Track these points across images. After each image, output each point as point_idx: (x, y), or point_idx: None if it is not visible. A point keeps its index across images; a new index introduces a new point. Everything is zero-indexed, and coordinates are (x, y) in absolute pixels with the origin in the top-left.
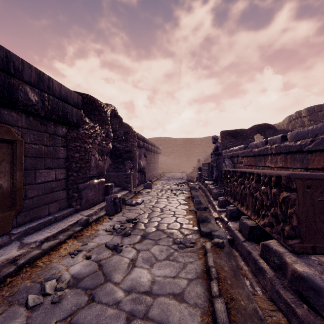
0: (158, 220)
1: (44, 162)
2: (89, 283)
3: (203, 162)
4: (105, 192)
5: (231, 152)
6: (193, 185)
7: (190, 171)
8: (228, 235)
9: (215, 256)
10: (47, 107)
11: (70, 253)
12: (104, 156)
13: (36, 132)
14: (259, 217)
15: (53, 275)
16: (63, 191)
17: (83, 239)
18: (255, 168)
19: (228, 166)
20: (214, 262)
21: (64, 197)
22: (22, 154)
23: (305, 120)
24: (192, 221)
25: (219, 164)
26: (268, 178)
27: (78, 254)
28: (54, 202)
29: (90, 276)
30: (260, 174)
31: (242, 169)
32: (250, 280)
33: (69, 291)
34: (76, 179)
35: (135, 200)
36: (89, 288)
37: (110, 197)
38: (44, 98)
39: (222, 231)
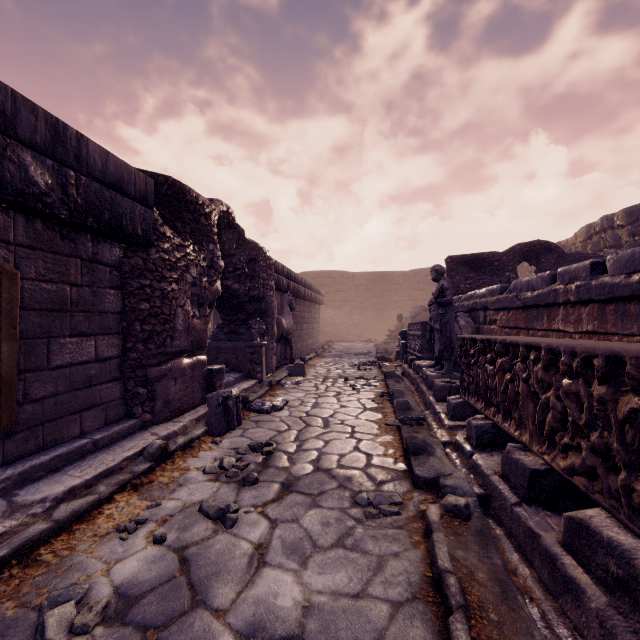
0: (319, 447)
1: (70, 322)
2: (154, 610)
3: (409, 320)
4: (207, 383)
5: (470, 300)
6: (390, 367)
7: (382, 338)
8: (475, 484)
9: (453, 542)
10: (74, 199)
11: (118, 529)
12: (204, 309)
13: (52, 256)
14: (554, 450)
15: (71, 588)
16: (113, 383)
17: (153, 491)
18: (527, 334)
19: (465, 330)
20: (452, 559)
21: (117, 396)
22: (14, 303)
23: (622, 234)
24: (391, 449)
25: (447, 325)
26: (582, 361)
27: (136, 531)
28: (94, 408)
29: (158, 589)
30: (559, 349)
31: (505, 338)
32: (541, 605)
33: (103, 634)
34: (142, 358)
35: (271, 400)
36: (154, 626)
37: (216, 396)
38: (68, 181)
39: (462, 475)
